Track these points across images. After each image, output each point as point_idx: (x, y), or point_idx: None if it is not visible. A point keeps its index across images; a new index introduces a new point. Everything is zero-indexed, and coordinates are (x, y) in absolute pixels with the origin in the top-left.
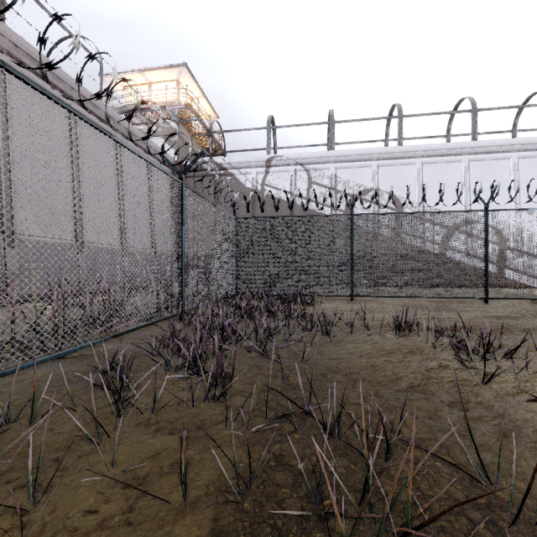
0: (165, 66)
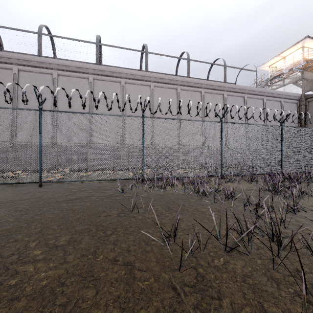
0: (293, 45)
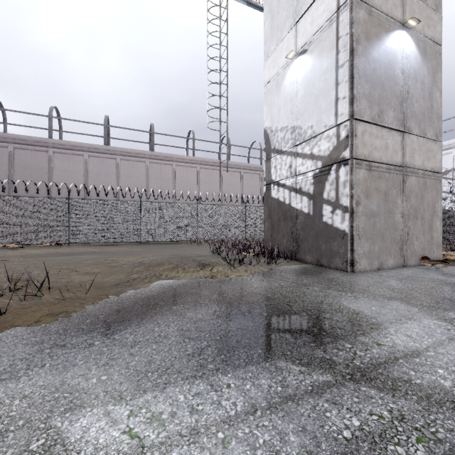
0: None
